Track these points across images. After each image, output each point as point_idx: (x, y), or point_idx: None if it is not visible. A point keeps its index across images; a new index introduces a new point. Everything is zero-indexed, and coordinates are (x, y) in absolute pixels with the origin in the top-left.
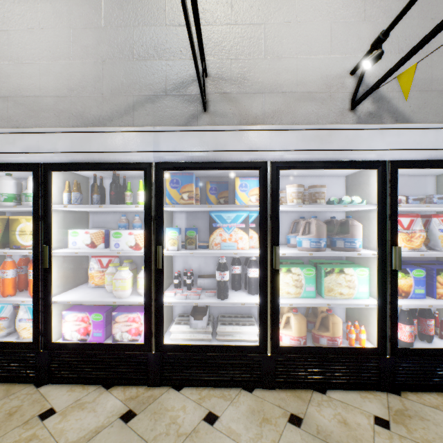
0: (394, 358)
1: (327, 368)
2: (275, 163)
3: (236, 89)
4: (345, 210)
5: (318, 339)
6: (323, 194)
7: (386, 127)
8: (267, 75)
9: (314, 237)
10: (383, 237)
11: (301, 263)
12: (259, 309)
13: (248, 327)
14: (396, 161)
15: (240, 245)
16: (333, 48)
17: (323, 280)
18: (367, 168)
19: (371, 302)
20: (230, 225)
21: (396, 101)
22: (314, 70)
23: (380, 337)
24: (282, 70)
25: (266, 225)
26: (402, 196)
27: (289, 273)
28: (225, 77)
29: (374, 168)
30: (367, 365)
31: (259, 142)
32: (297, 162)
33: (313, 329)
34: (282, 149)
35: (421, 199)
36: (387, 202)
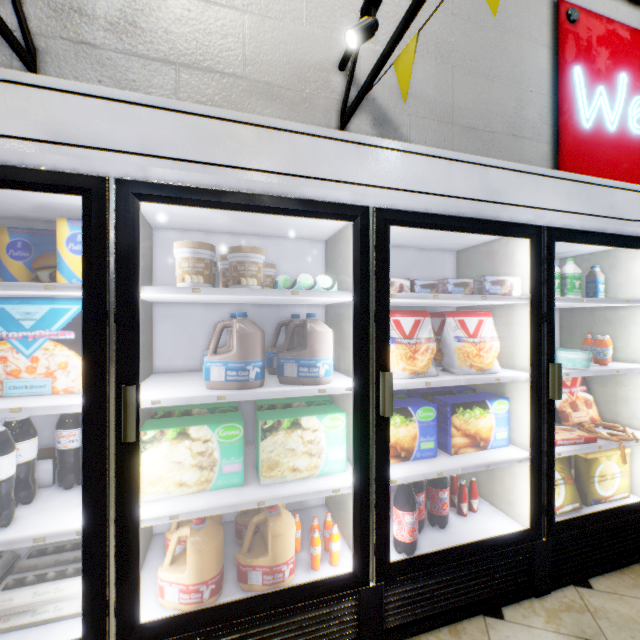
0: (382, 584)
1: (257, 639)
2: (129, 183)
3: (114, 42)
4: (320, 303)
5: (245, 575)
6: (255, 266)
7: (369, 142)
8: (185, 31)
9: (235, 358)
10: (363, 354)
11: (232, 408)
12: (83, 547)
13: (80, 581)
14: (386, 210)
15: (62, 383)
16: (310, 14)
17: (260, 447)
18: (335, 218)
19: (347, 480)
20: (33, 334)
21: (407, 130)
22: (278, 45)
23: (359, 550)
24: (217, 30)
25: (104, 336)
26: (405, 280)
27: (185, 439)
28: (88, 9)
29: (349, 220)
30: (337, 609)
31: (81, 124)
32: (187, 188)
33: (241, 550)
34: (143, 152)
35: (432, 286)
36: (371, 287)
